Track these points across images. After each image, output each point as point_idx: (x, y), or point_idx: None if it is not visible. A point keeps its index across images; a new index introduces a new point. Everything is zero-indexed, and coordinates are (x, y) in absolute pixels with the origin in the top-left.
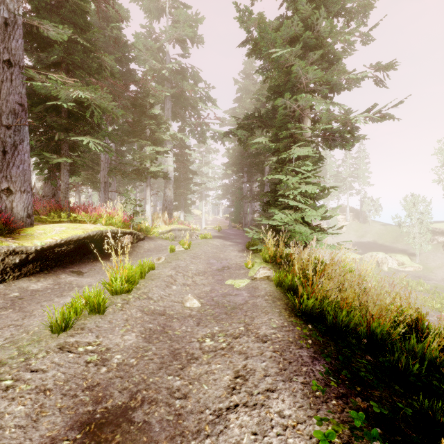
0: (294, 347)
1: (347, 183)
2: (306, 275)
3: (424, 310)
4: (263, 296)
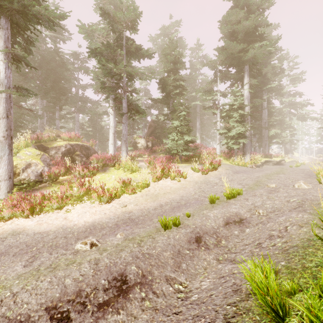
0: None
1: None
2: None
3: None
4: None
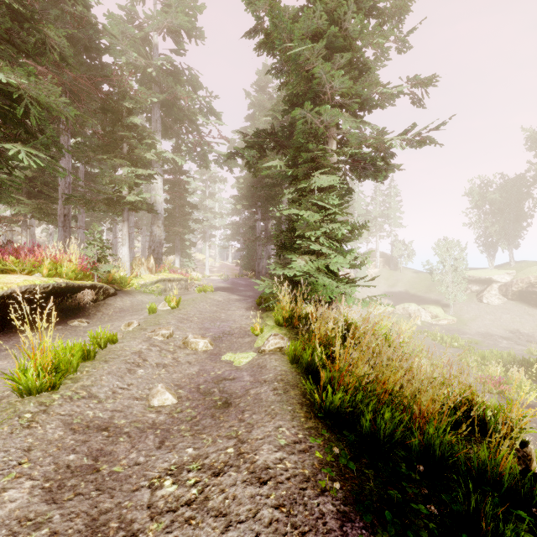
0: (311, 490)
1: (377, 224)
2: (332, 342)
3: (478, 388)
4: (272, 382)
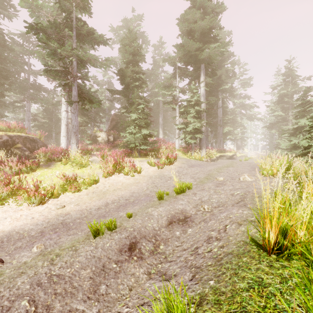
0: None
1: None
2: None
3: None
4: None
